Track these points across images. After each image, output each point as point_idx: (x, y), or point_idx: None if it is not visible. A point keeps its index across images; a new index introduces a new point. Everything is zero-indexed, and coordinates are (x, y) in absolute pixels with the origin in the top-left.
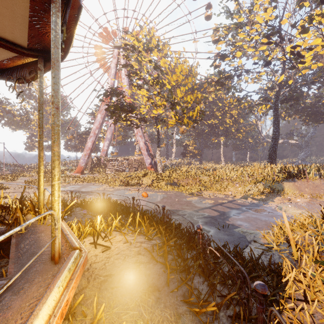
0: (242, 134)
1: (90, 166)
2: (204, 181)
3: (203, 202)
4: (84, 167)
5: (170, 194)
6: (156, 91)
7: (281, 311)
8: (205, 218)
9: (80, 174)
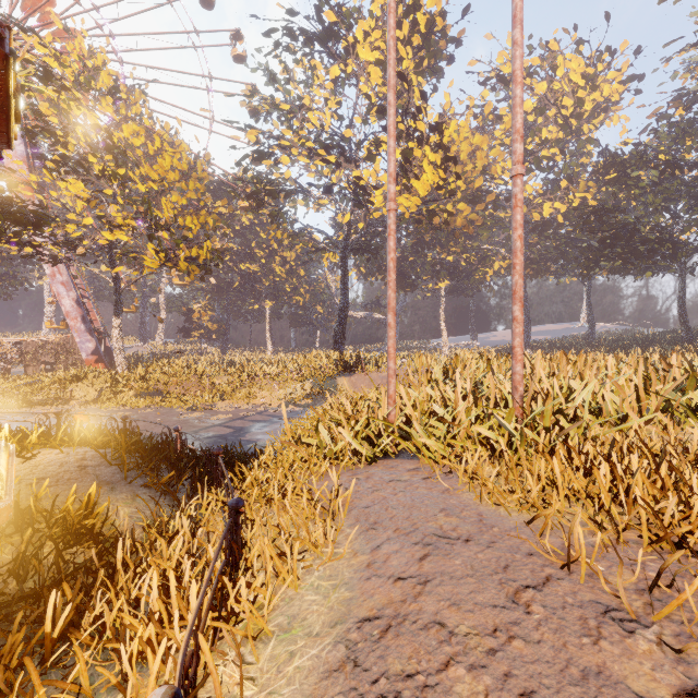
0: (304, 297)
1: None
2: (222, 384)
3: (211, 419)
4: None
5: (145, 412)
6: (111, 190)
7: (241, 473)
8: (208, 439)
9: None
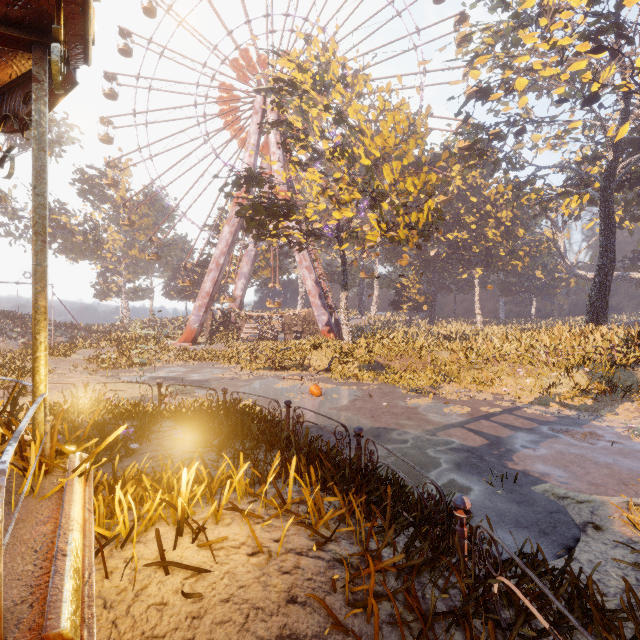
0: (523, 261)
1: (209, 328)
2: (444, 362)
3: (444, 411)
4: (198, 331)
5: (369, 389)
6: (339, 174)
7: None
8: (455, 452)
9: (191, 345)
